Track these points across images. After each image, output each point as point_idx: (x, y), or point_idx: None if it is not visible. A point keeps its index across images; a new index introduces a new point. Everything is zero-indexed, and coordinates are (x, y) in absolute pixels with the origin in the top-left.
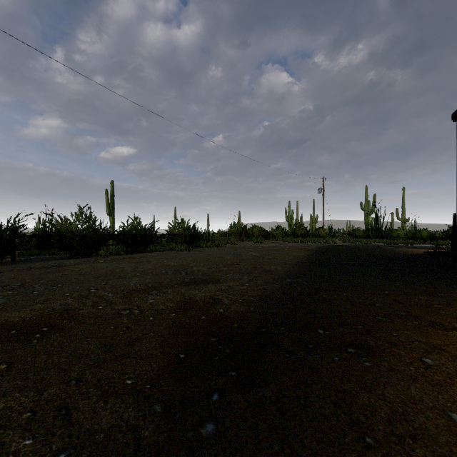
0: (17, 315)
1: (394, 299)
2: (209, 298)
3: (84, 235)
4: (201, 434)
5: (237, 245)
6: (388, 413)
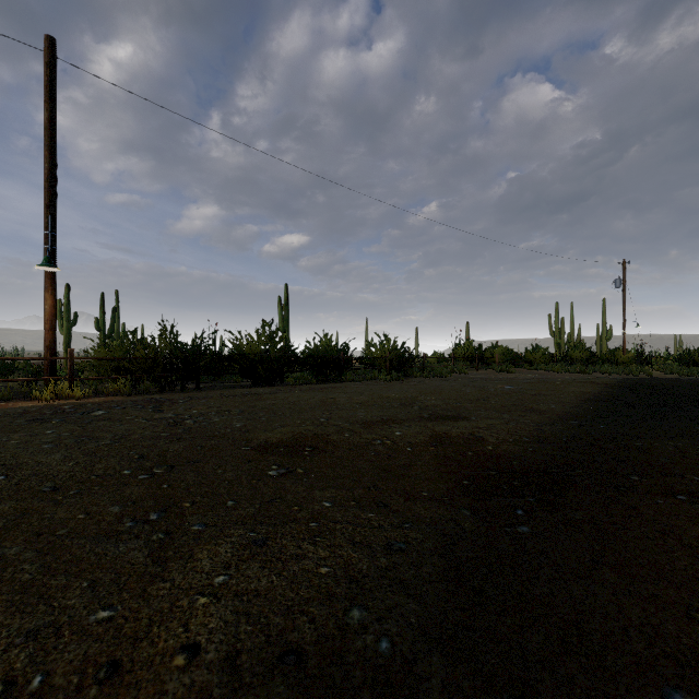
0: (272, 436)
1: None
2: (468, 434)
3: (269, 358)
4: (518, 531)
5: (469, 375)
6: None
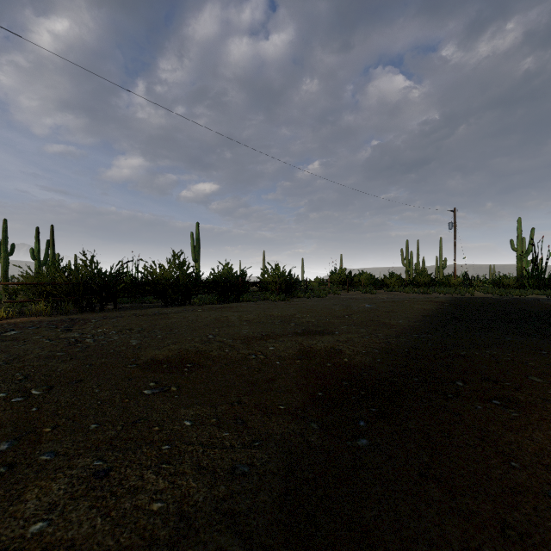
0: (160, 353)
1: None
2: (329, 348)
3: (178, 283)
4: (358, 444)
5: (341, 295)
6: (536, 449)
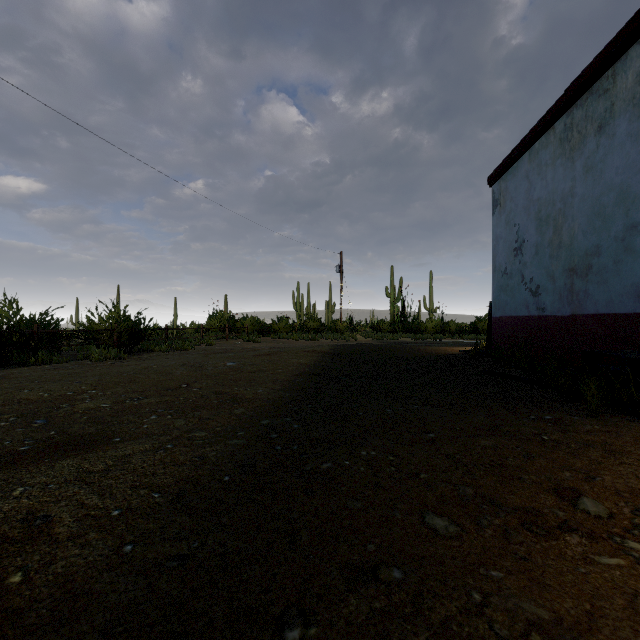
0: None
1: (447, 454)
2: (19, 518)
3: None
4: None
5: (216, 346)
6: None
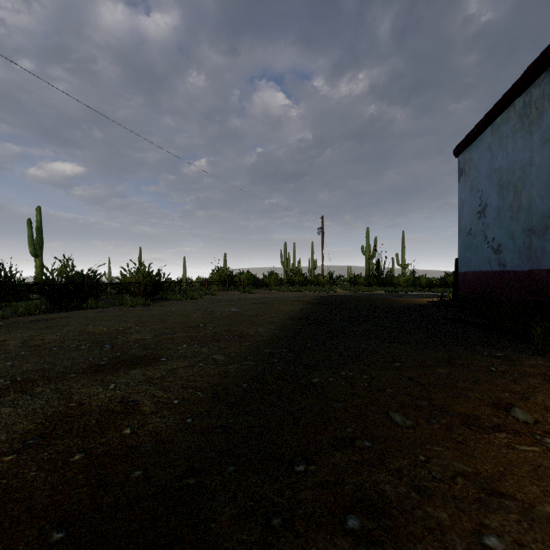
0: None
1: (409, 377)
2: (118, 401)
3: None
4: None
5: (218, 296)
6: None
